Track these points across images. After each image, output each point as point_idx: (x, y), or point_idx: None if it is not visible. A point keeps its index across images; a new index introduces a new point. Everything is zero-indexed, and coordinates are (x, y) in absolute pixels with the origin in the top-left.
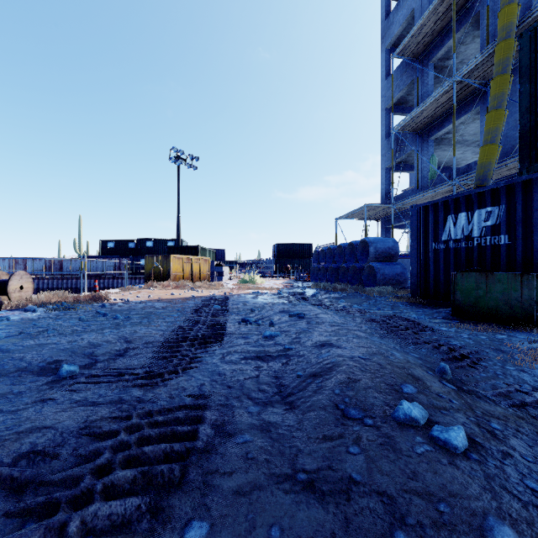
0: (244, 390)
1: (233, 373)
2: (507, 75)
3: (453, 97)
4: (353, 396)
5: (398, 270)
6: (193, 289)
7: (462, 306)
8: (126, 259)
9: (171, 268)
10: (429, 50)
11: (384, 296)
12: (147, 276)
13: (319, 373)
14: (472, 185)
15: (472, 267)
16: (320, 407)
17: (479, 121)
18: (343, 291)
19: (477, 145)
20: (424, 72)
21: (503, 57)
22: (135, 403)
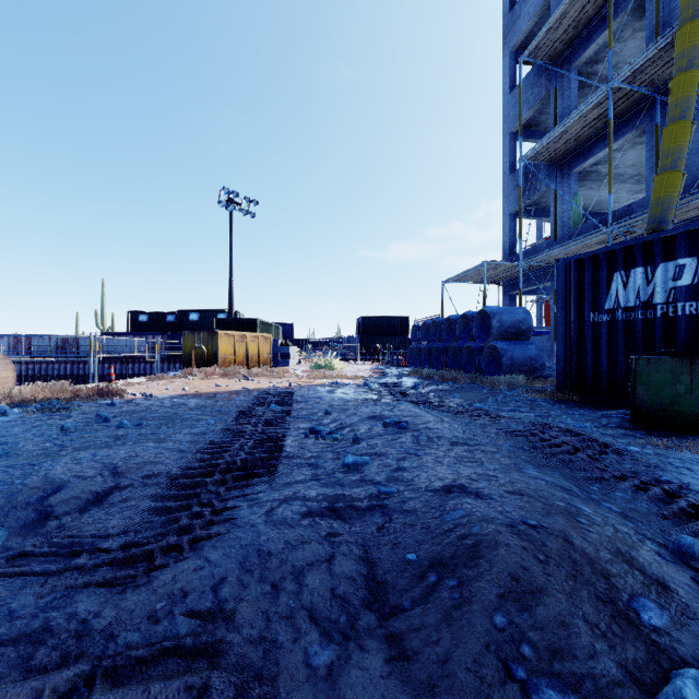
0: (303, 595)
1: (285, 550)
2: (694, 71)
3: (609, 110)
4: (539, 638)
5: (532, 352)
6: (247, 378)
7: (648, 408)
8: (163, 336)
9: (219, 349)
10: (571, 49)
11: (515, 389)
12: (186, 359)
13: (450, 560)
14: (635, 233)
15: (652, 349)
16: (469, 668)
17: (641, 146)
18: (454, 381)
19: (635, 180)
20: (563, 81)
21: (688, 46)
22: (70, 639)
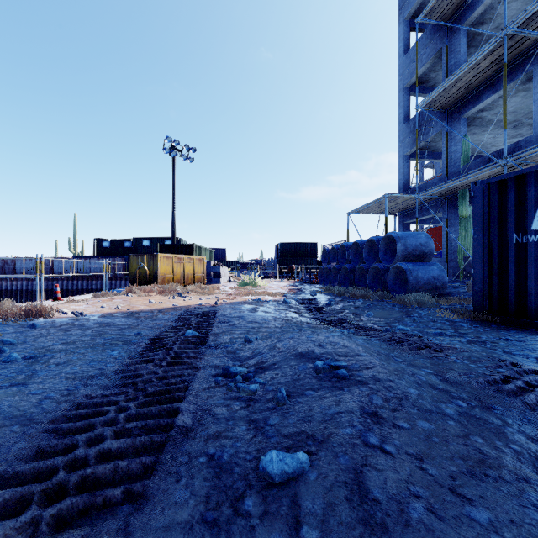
0: None
1: None
2: None
3: (504, 54)
4: None
5: (435, 272)
6: (181, 295)
7: None
8: (121, 259)
9: (159, 269)
10: (461, 11)
11: (425, 307)
12: (131, 278)
13: None
14: (526, 166)
15: None
16: None
17: (523, 94)
18: (364, 298)
19: (513, 126)
20: (454, 39)
21: None
22: None
